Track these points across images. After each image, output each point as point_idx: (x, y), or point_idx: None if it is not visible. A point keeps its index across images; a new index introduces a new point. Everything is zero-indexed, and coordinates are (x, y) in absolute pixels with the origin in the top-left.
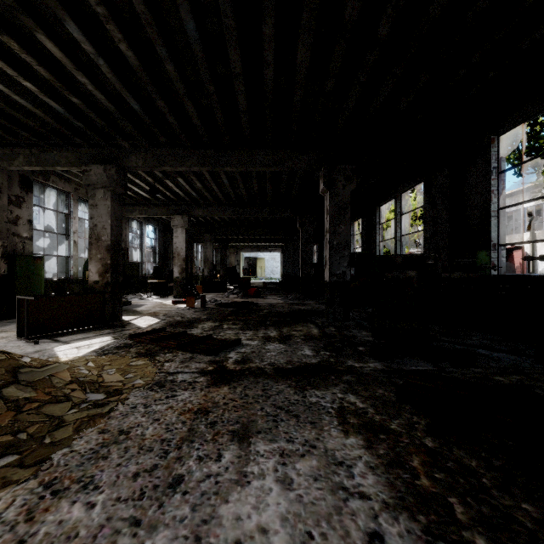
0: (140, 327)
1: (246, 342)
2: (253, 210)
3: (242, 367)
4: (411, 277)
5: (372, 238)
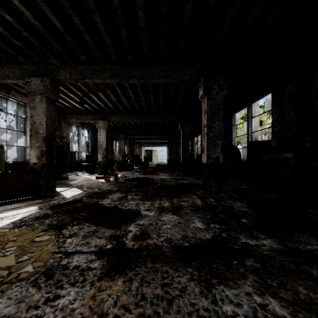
0: (65, 198)
1: (144, 213)
2: (150, 117)
3: (140, 245)
4: (288, 158)
5: (229, 135)
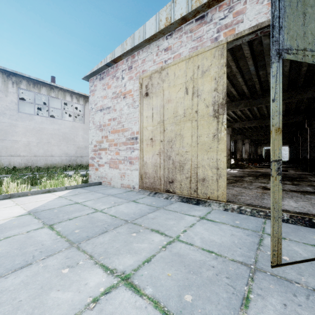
0: None
1: None
2: None
3: None
4: None
5: None
